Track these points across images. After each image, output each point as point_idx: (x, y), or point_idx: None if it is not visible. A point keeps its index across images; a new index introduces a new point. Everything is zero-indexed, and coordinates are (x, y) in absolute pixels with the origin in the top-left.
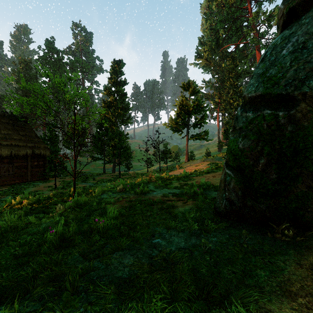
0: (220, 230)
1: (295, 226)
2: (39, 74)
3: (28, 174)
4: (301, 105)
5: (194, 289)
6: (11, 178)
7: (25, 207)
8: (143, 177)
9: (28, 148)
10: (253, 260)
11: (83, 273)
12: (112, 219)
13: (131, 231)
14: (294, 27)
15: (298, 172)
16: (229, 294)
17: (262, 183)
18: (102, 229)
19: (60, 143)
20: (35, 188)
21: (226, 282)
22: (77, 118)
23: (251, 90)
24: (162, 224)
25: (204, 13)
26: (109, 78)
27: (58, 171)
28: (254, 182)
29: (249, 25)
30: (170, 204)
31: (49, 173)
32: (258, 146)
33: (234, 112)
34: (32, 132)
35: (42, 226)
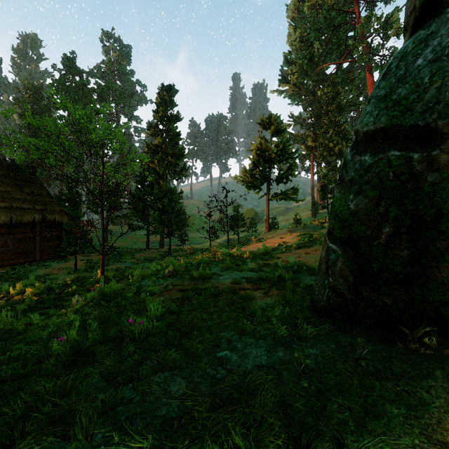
0: (322, 336)
1: (439, 330)
2: (53, 105)
3: (36, 250)
4: (448, 143)
5: (285, 438)
6: (12, 256)
7: (28, 298)
8: (204, 254)
9: (36, 213)
10: (377, 388)
11: (105, 409)
12: (155, 319)
13: (184, 337)
14: (434, 24)
15: (444, 246)
16: (342, 447)
17: (386, 263)
18: (139, 335)
19: (83, 204)
20: (47, 270)
21: (337, 426)
22: (108, 168)
23: (368, 121)
24: (232, 327)
25: (292, 18)
26: (155, 112)
27: (80, 245)
28: (374, 261)
29: (356, 36)
30: (244, 294)
31: (68, 249)
32: (380, 207)
33: (334, 160)
34: (42, 189)
35: (49, 329)
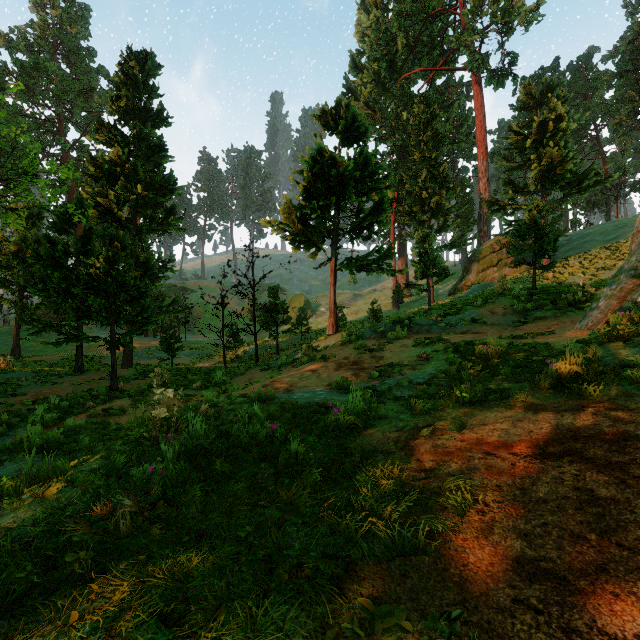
0: None
1: None
2: None
3: None
4: None
5: None
6: None
7: None
8: (193, 387)
9: None
10: None
11: None
12: None
13: None
14: None
15: None
16: None
17: None
18: None
19: None
20: None
21: None
22: None
23: None
24: None
25: (363, 0)
26: (112, 98)
27: None
28: None
29: None
30: None
31: None
32: None
33: (428, 220)
34: None
35: None
